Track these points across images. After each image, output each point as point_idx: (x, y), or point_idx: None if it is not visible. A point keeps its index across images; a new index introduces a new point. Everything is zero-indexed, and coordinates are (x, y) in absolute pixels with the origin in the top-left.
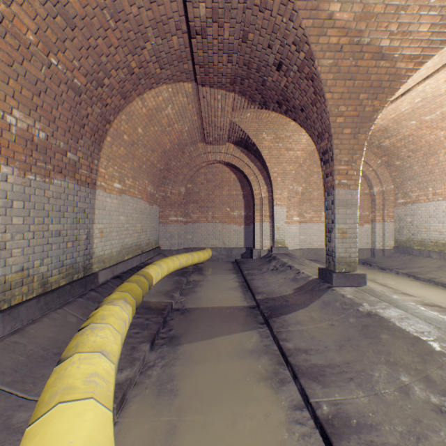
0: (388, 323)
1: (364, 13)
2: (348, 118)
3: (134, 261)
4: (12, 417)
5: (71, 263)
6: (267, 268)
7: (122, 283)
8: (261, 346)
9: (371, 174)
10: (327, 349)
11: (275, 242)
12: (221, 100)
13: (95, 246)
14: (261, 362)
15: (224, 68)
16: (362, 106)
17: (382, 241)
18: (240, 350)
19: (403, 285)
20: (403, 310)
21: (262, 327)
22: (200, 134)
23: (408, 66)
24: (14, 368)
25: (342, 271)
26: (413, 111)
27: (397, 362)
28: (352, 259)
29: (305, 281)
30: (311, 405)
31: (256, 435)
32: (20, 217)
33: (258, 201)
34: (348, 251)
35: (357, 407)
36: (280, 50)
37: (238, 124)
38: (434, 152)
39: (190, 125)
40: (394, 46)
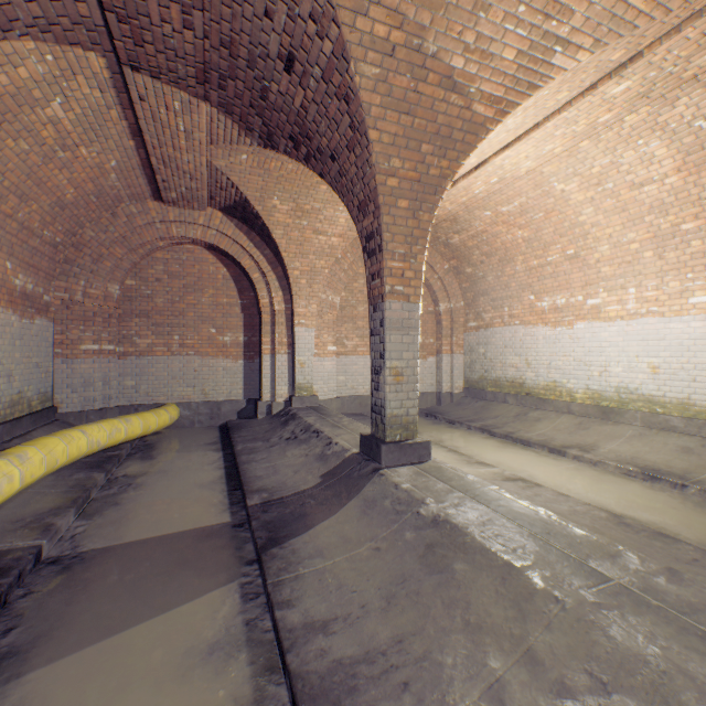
0: (465, 538)
1: None
2: (405, 181)
3: None
4: None
5: None
6: (280, 436)
7: None
8: (238, 628)
9: (437, 284)
10: (365, 611)
11: (298, 389)
12: (184, 112)
13: None
14: (229, 678)
15: (177, 39)
16: (425, 165)
17: (450, 381)
18: (184, 652)
19: (478, 446)
20: (485, 504)
21: (249, 572)
22: (149, 182)
23: (488, 113)
24: None
25: (396, 439)
26: (489, 197)
27: (482, 624)
28: (412, 418)
29: (339, 459)
30: None
31: None
32: None
33: (268, 318)
34: (406, 404)
35: None
36: (289, 27)
37: (226, 172)
38: (511, 258)
39: (122, 156)
40: (471, 72)
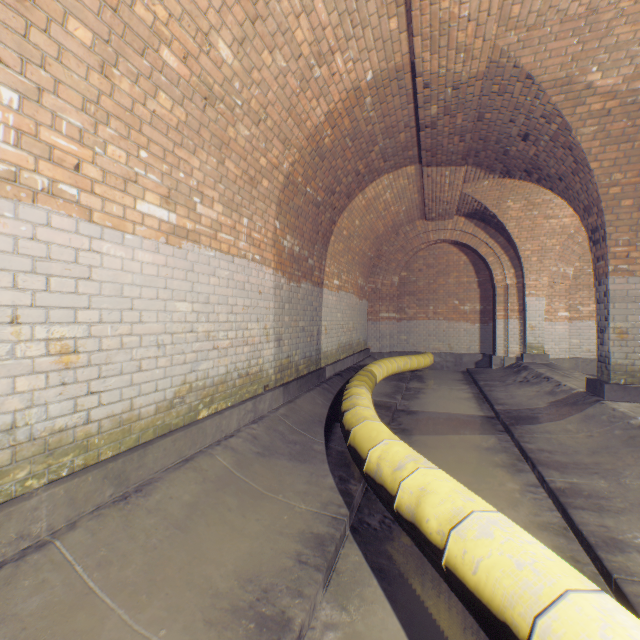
0: None
1: (636, 73)
2: (626, 186)
3: (348, 361)
4: (313, 446)
5: (309, 356)
6: (512, 380)
7: (353, 376)
8: (499, 447)
9: None
10: (576, 453)
11: (527, 347)
12: (450, 175)
13: (321, 342)
14: (498, 456)
15: (454, 148)
16: None
17: None
18: (474, 446)
19: None
20: None
21: (501, 433)
22: (419, 211)
23: None
24: (300, 423)
25: (620, 382)
26: None
27: None
28: (637, 368)
29: (566, 394)
30: (545, 481)
31: (490, 490)
32: (287, 316)
33: (500, 291)
34: (630, 357)
35: (593, 487)
36: (525, 123)
37: (471, 195)
38: None
39: (408, 204)
40: None
